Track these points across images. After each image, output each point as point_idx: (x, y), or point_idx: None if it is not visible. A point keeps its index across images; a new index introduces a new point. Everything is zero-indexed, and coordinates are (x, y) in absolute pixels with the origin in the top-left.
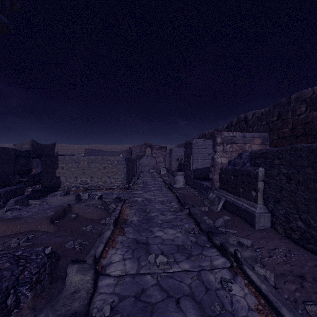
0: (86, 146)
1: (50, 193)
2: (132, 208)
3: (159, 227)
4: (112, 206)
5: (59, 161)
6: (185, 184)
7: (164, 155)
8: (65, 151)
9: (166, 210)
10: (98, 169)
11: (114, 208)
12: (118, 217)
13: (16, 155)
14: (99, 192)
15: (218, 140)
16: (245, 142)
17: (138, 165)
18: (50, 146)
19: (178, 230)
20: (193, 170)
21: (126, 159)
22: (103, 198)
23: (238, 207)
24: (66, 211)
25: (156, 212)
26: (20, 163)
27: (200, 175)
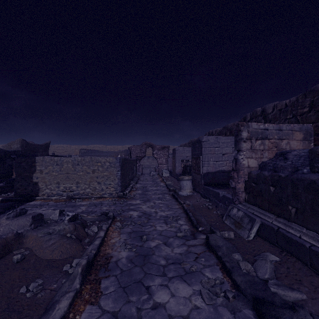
0: (85, 147)
1: (24, 203)
2: (122, 232)
3: (161, 277)
4: (93, 230)
5: (36, 163)
6: (193, 190)
7: (167, 156)
8: (62, 152)
9: (172, 234)
10: (85, 173)
11: (95, 233)
12: (95, 253)
13: (1, 156)
14: (86, 202)
15: (244, 135)
16: (281, 137)
17: (138, 167)
18: (44, 146)
19: (195, 285)
20: (203, 174)
21: (120, 160)
22: (88, 212)
23: (292, 240)
24: (10, 246)
25: (157, 238)
26: (6, 165)
27: (212, 180)
